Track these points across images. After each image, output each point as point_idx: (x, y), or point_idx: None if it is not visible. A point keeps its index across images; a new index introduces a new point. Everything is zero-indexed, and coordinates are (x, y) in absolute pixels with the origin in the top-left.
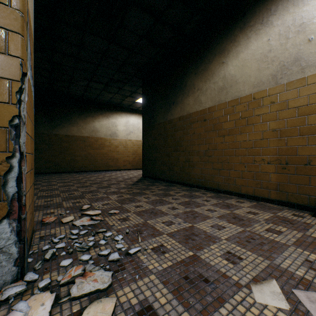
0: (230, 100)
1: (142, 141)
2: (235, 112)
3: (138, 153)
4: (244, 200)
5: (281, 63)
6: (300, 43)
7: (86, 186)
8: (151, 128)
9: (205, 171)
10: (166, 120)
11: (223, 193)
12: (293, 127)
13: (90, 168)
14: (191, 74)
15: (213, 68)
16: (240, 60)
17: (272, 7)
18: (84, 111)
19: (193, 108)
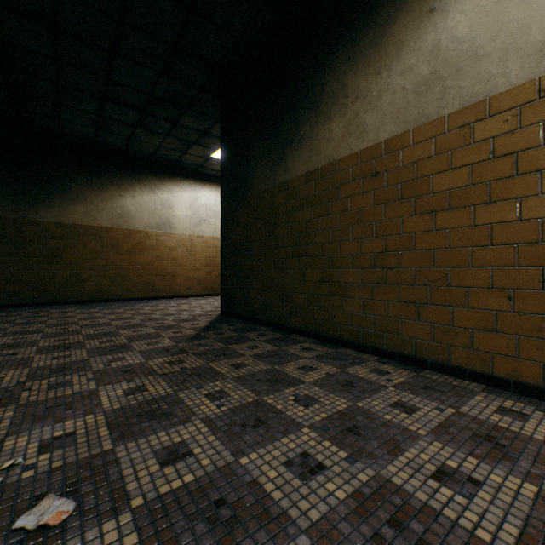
0: (457, 110)
1: (222, 236)
2: (474, 141)
3: (217, 264)
4: (514, 400)
5: None
6: None
7: (65, 347)
8: (240, 205)
9: (376, 307)
10: (273, 185)
11: (432, 369)
12: None
13: (114, 293)
14: (337, 62)
15: (401, 34)
16: None
17: None
18: (101, 173)
19: (342, 148)
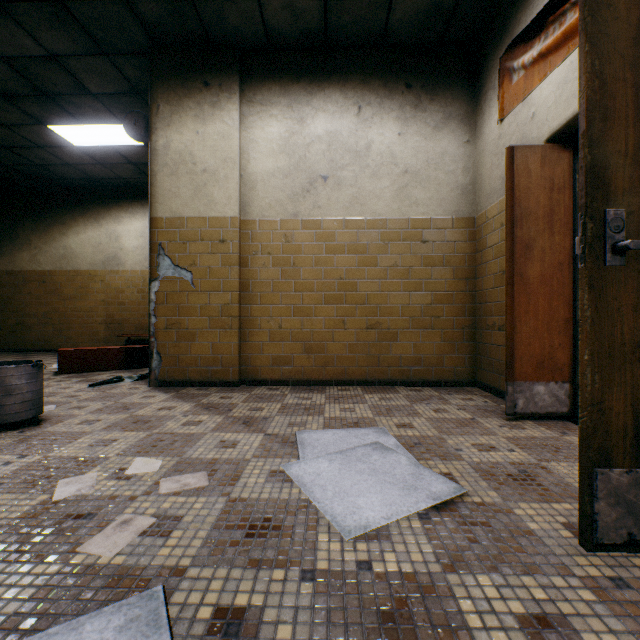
0: (72, 270)
1: None
2: (77, 281)
3: None
4: None
5: (108, 256)
6: (118, 248)
7: None
8: None
9: (45, 333)
10: None
11: None
12: (114, 300)
13: None
14: (27, 227)
15: (55, 234)
16: (80, 240)
17: (103, 213)
18: None
19: (30, 266)
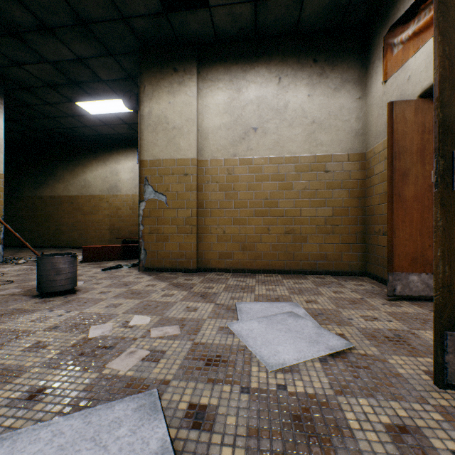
0: (89, 195)
1: None
2: (92, 202)
3: None
4: None
5: (111, 185)
6: (117, 180)
7: None
8: (15, 198)
9: (73, 236)
10: (36, 195)
11: None
12: (115, 214)
13: None
14: (62, 168)
15: (79, 172)
16: (94, 175)
17: (108, 157)
18: None
19: (64, 193)
